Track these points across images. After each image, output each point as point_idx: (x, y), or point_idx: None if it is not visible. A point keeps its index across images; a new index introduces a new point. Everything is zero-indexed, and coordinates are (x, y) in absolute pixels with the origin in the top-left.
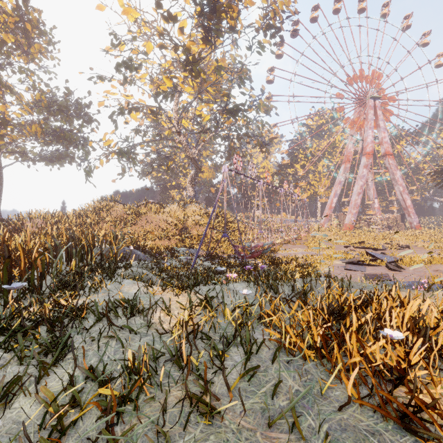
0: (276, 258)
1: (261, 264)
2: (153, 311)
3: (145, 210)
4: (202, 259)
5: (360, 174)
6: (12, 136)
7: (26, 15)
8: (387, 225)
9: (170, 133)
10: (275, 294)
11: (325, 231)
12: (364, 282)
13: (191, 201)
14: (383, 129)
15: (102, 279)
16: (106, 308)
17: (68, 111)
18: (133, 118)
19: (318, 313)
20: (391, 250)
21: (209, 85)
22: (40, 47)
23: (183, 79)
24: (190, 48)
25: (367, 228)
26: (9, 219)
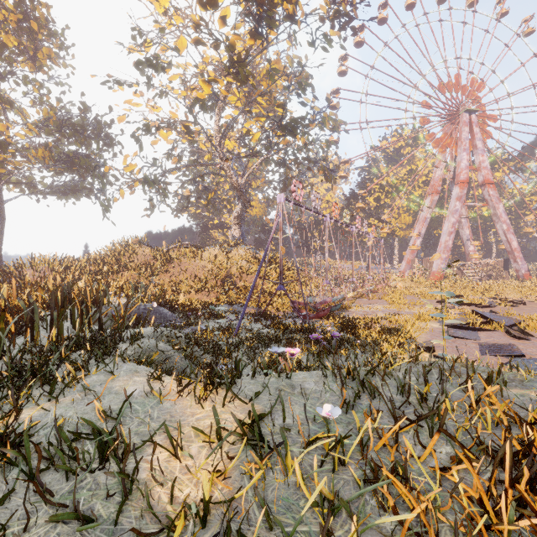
0: (351, 319)
1: (331, 328)
2: (138, 462)
3: (178, 254)
4: (250, 319)
5: (451, 208)
6: (14, 162)
7: (32, 12)
8: (486, 274)
9: (211, 157)
10: (374, 399)
11: (407, 281)
12: (487, 360)
13: (237, 243)
14: (481, 151)
15: (83, 366)
16: (39, 457)
17: (84, 132)
18: (163, 137)
19: (506, 485)
20: (501, 307)
21: (259, 93)
22: (49, 51)
23: (225, 86)
24: (235, 44)
25: (460, 277)
26: (5, 266)
